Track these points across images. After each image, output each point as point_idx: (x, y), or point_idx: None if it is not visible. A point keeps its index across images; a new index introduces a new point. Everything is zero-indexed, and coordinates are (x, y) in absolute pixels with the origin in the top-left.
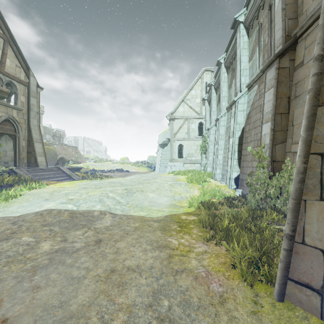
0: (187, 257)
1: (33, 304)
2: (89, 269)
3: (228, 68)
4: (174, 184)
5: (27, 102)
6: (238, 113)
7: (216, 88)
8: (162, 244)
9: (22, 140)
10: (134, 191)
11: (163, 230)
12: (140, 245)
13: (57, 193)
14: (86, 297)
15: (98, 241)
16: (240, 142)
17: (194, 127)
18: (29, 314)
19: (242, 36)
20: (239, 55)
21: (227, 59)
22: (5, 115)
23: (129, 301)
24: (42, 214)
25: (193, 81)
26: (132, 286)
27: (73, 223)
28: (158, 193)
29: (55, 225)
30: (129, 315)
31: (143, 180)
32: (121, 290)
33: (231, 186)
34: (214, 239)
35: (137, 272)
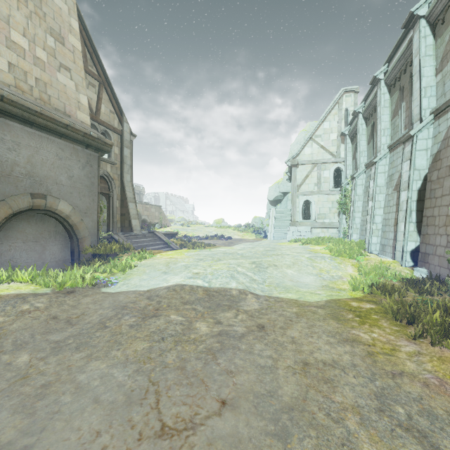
0: (395, 357)
1: (239, 389)
2: (274, 358)
3: (390, 86)
4: (314, 257)
5: (120, 154)
6: (416, 154)
7: (367, 116)
8: (349, 338)
9: (115, 200)
10: (266, 265)
11: (337, 319)
12: (318, 336)
13: (173, 265)
14: (294, 390)
15: (260, 327)
16: (421, 197)
17: (328, 175)
18: (243, 399)
19: (424, 37)
20: (417, 66)
21: (390, 74)
22: (100, 171)
23: (350, 401)
24: (175, 290)
25: (326, 109)
26: (343, 384)
27: (213, 302)
28: (296, 269)
29: (196, 304)
30: (361, 417)
31: (266, 252)
32: (332, 388)
33: (405, 262)
34: (425, 337)
35: (338, 368)
